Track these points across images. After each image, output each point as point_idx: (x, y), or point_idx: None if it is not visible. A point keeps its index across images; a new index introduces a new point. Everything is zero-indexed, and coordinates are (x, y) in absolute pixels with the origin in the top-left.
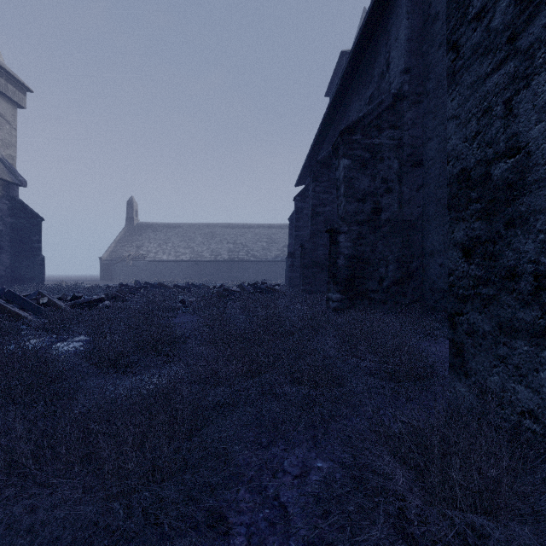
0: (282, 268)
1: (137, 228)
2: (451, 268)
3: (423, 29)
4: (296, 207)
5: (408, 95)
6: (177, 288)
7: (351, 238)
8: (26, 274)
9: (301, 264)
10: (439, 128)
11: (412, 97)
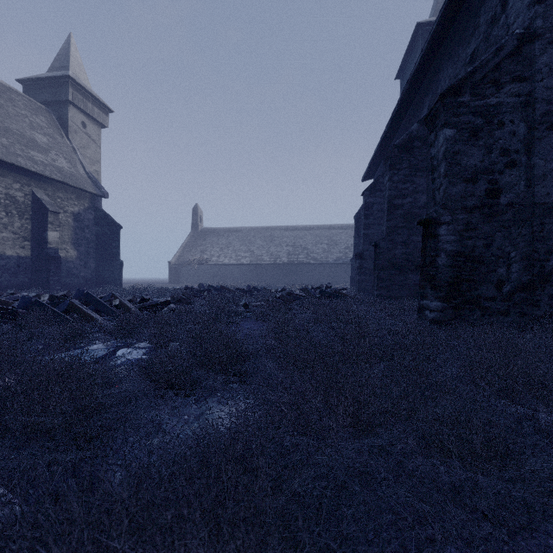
0: (344, 271)
1: (201, 233)
2: None
3: None
4: (365, 203)
5: (542, 32)
6: (239, 292)
7: (456, 230)
8: (107, 277)
9: (375, 266)
10: None
11: (548, 35)
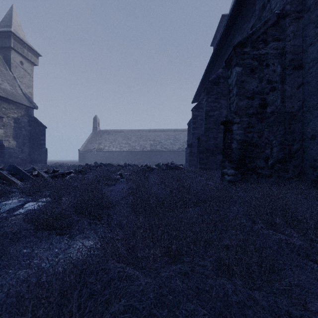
0: (182, 155)
1: (99, 132)
2: None
3: None
4: (193, 115)
5: (289, 13)
6: (119, 167)
7: (243, 127)
8: (37, 158)
9: (198, 151)
10: None
11: (293, 14)
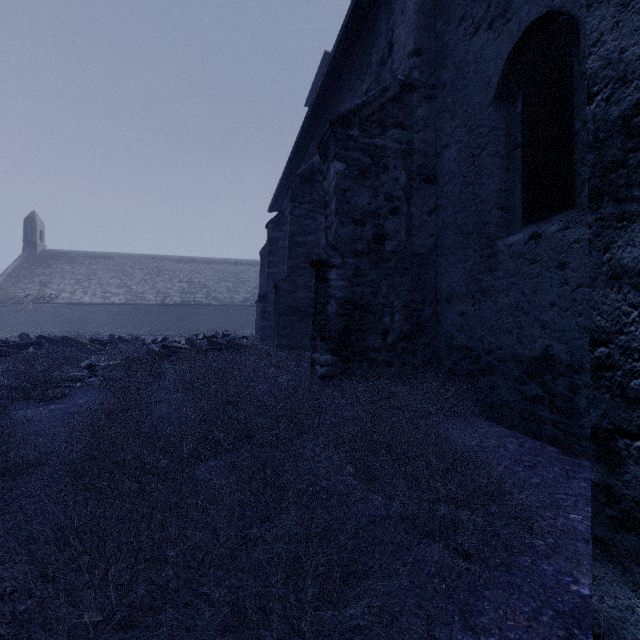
0: (253, 314)
1: (43, 256)
2: (602, 327)
3: (437, 1)
4: (269, 237)
5: (418, 85)
6: (94, 344)
7: (346, 275)
8: None
9: (275, 311)
10: (460, 131)
11: (423, 89)
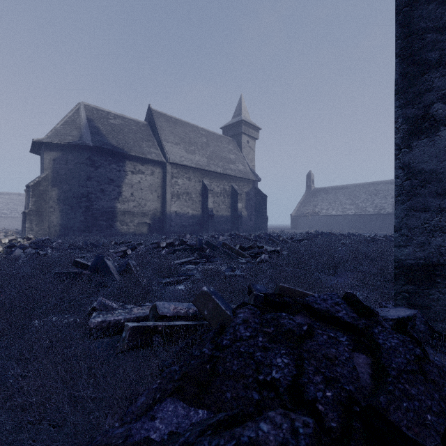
0: None
1: (313, 192)
2: None
3: None
4: None
5: None
6: (341, 236)
7: None
8: (260, 225)
9: None
10: None
11: None
